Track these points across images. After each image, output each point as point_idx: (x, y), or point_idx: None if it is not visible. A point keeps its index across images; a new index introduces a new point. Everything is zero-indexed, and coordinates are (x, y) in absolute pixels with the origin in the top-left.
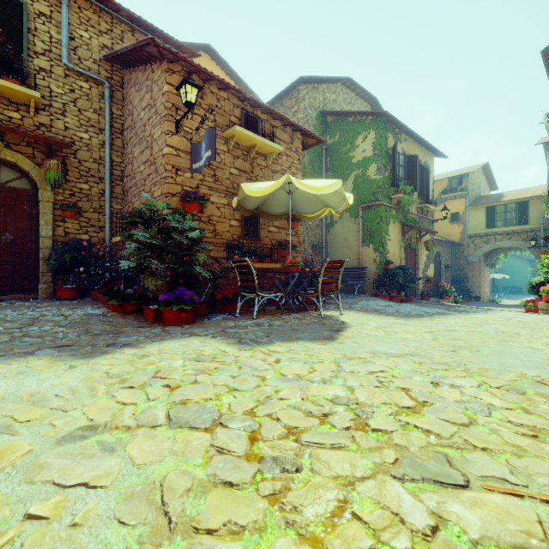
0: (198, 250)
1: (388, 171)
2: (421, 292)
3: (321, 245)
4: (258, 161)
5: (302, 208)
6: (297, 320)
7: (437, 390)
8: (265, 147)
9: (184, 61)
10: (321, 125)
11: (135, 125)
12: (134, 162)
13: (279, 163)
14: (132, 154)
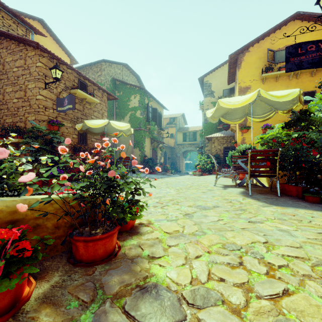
0: None
1: (145, 114)
2: None
3: (113, 147)
4: (86, 105)
5: (109, 131)
6: None
7: (161, 191)
8: (91, 100)
9: (53, 55)
10: (113, 85)
11: (6, 73)
12: (5, 95)
13: (96, 107)
14: (3, 89)
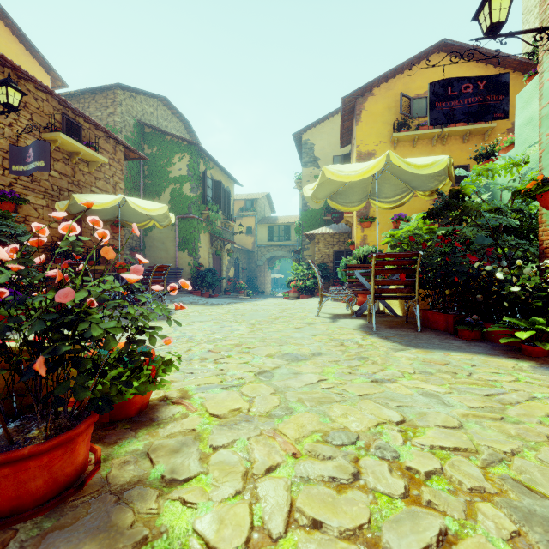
0: (28, 254)
1: (200, 191)
2: (225, 289)
3: (139, 248)
4: (81, 167)
5: (128, 218)
6: None
7: (222, 328)
8: (89, 156)
9: (1, 57)
10: (139, 133)
11: None
12: None
13: (102, 171)
14: None
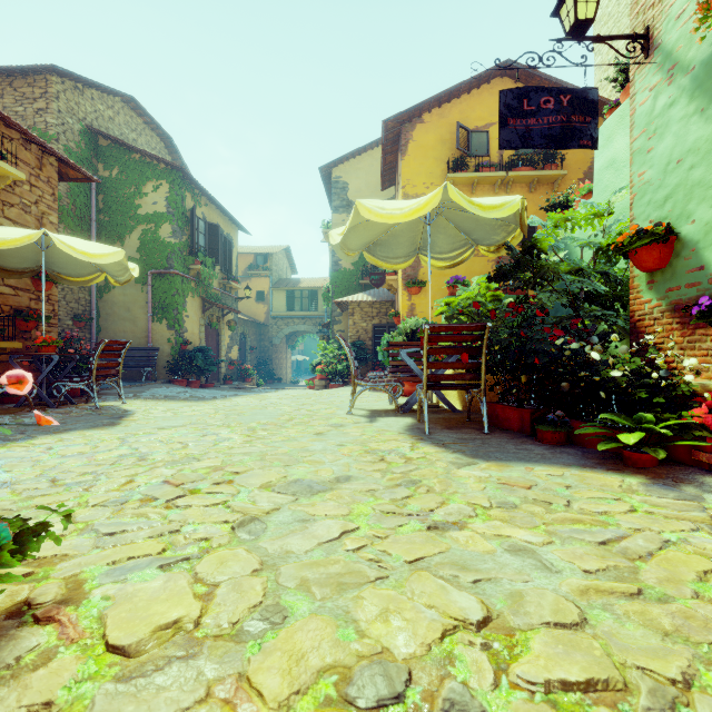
0: None
1: (186, 236)
2: (224, 376)
3: (89, 316)
4: None
5: (62, 268)
6: (60, 414)
7: (202, 438)
8: None
9: None
10: (89, 146)
11: None
12: None
13: (16, 193)
14: None
